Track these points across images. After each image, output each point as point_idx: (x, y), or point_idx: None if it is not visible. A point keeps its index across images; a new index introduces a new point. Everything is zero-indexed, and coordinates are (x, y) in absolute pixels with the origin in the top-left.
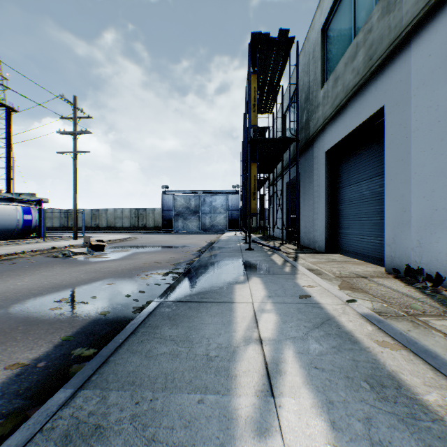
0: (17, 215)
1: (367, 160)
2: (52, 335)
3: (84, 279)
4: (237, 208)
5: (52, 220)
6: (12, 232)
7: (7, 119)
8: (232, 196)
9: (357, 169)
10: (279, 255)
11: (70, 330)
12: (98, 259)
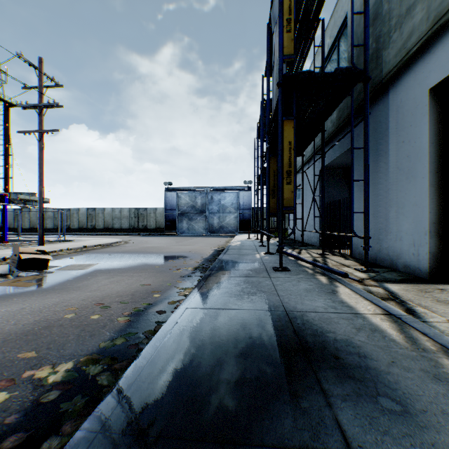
0: None
1: None
2: None
3: None
4: (250, 207)
5: (46, 221)
6: None
7: (5, 115)
8: (243, 193)
9: None
10: (350, 288)
11: None
12: (7, 290)
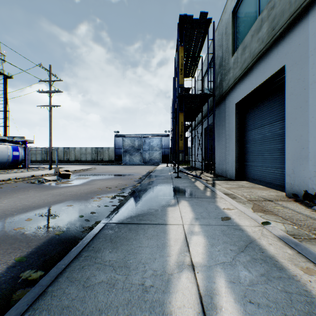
0: (8, 152)
1: (268, 109)
2: (8, 255)
3: (49, 201)
4: (168, 147)
5: (36, 155)
6: (4, 164)
7: (4, 84)
8: (164, 138)
9: (261, 116)
10: (201, 182)
11: (26, 249)
12: (64, 185)
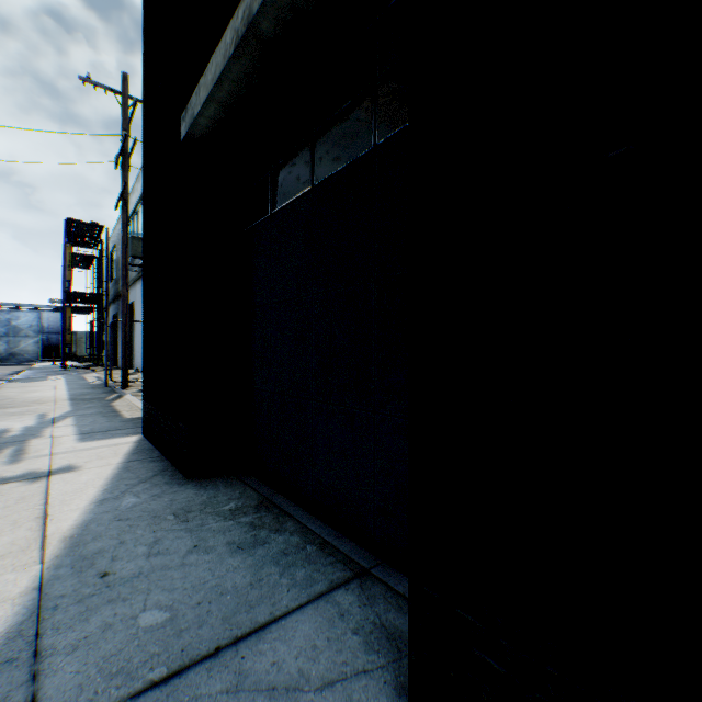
0: None
1: None
2: None
3: None
4: (60, 331)
5: None
6: None
7: None
8: (50, 314)
9: None
10: (89, 371)
11: None
12: None
